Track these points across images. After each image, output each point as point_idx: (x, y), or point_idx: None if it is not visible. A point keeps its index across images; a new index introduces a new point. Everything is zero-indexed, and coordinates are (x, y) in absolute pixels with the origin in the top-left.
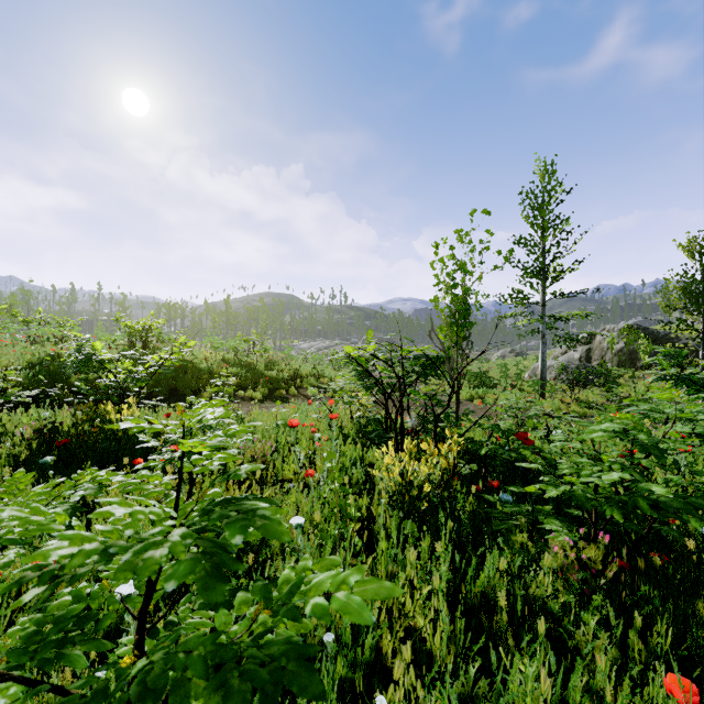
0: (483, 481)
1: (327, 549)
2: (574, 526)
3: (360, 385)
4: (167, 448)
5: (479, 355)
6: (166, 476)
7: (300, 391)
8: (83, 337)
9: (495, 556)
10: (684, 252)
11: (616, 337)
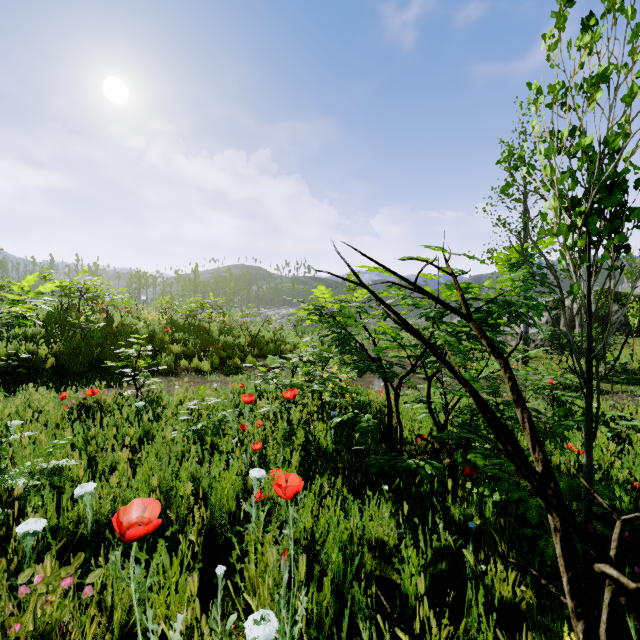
0: None
1: None
2: None
3: (335, 357)
4: None
5: None
6: None
7: (259, 359)
8: None
9: None
10: None
11: None
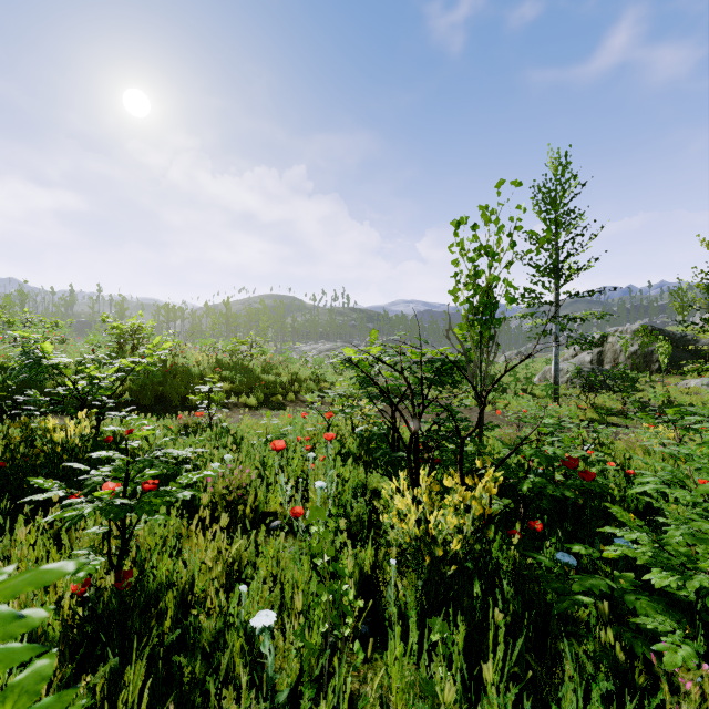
0: (522, 523)
1: (303, 705)
2: (681, 615)
3: None
4: (74, 499)
5: (522, 360)
6: (93, 528)
7: (299, 396)
8: (32, 337)
9: (593, 705)
10: (708, 248)
11: (629, 339)
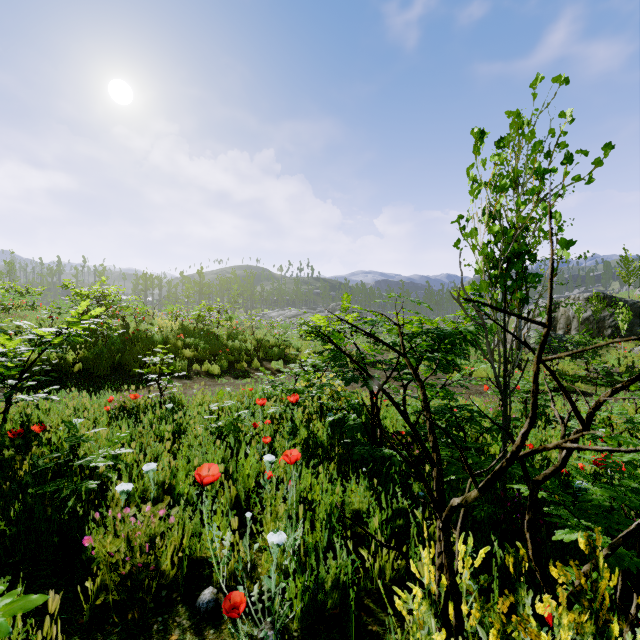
0: (633, 627)
1: None
2: None
3: None
4: None
5: None
6: None
7: (264, 363)
8: None
9: None
10: None
11: (582, 305)
